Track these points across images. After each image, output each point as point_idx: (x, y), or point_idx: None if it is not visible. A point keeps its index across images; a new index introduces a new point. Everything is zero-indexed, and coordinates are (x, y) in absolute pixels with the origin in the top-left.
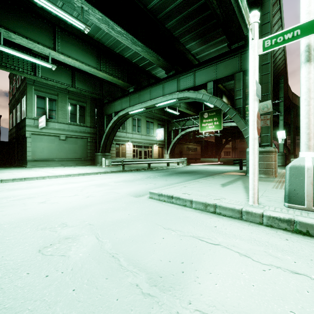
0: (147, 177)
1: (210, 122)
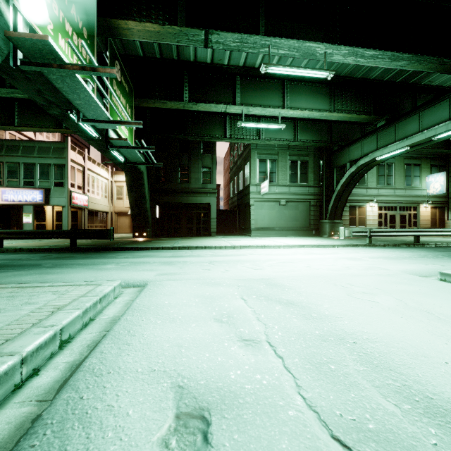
0: (421, 256)
1: None
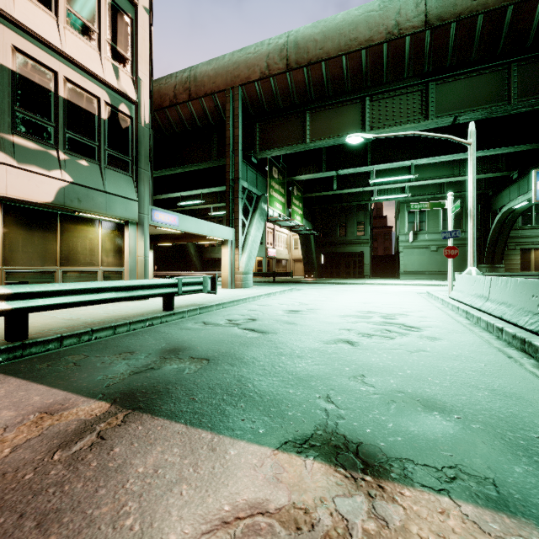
0: None
1: None
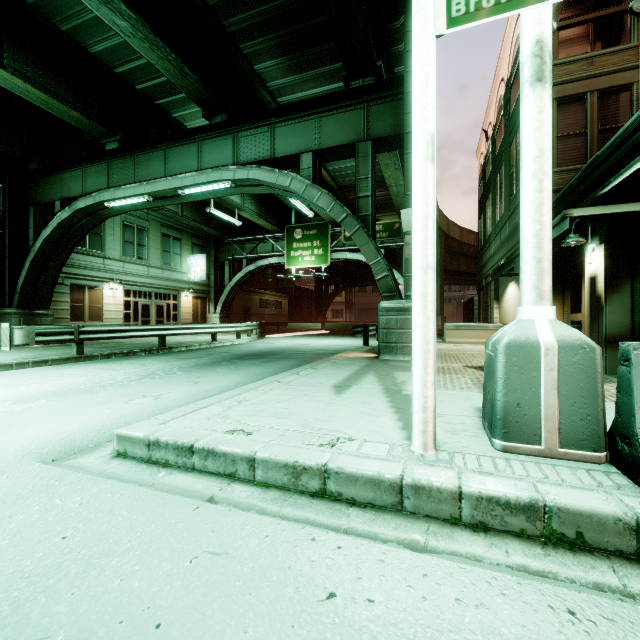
0: (145, 374)
1: (306, 249)
